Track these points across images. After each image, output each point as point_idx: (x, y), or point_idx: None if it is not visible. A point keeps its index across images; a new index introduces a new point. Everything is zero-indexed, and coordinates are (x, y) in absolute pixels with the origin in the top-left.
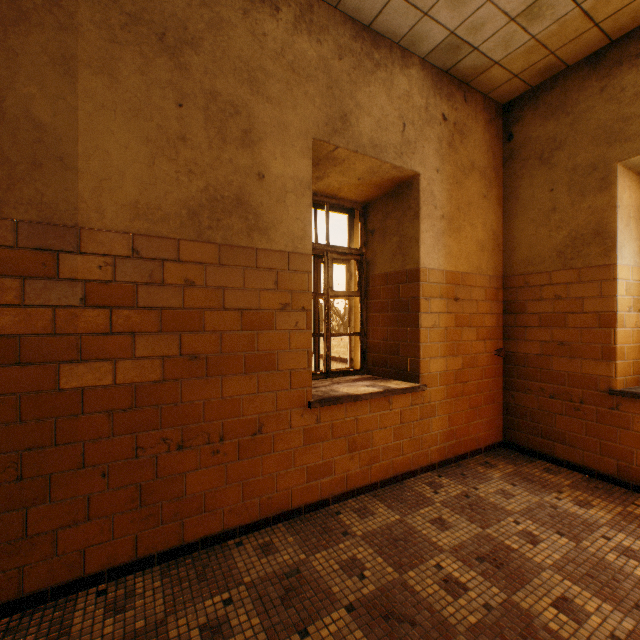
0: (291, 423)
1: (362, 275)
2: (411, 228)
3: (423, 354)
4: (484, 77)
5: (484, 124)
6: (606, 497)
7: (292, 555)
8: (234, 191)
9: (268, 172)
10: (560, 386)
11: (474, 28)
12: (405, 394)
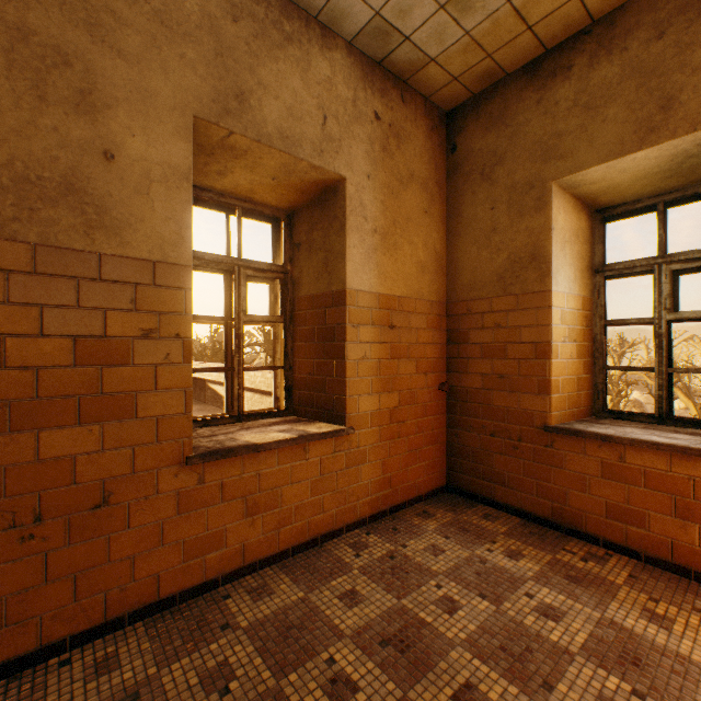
0: (159, 487)
1: (287, 297)
2: (337, 242)
3: (350, 391)
4: (422, 76)
5: (426, 131)
6: (539, 544)
7: (138, 670)
8: (61, 172)
9: (121, 152)
10: (500, 423)
11: (402, 11)
12: (327, 439)
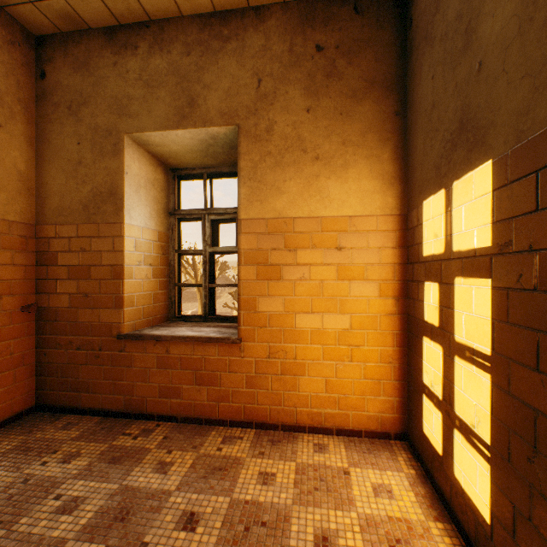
0: None
1: None
2: None
3: None
4: None
5: (1, 40)
6: (104, 436)
7: None
8: None
9: None
10: (86, 337)
11: None
12: None
